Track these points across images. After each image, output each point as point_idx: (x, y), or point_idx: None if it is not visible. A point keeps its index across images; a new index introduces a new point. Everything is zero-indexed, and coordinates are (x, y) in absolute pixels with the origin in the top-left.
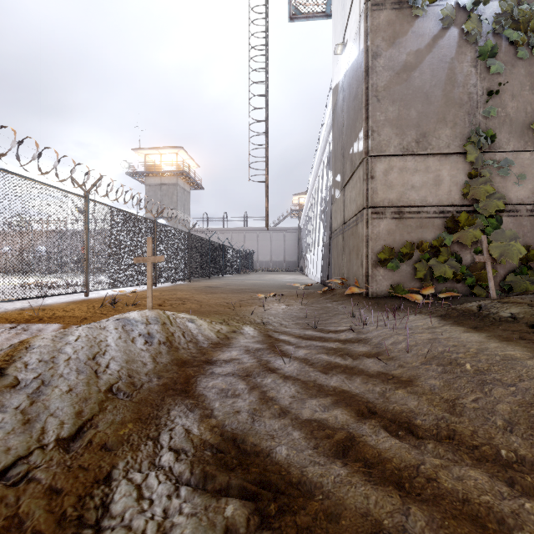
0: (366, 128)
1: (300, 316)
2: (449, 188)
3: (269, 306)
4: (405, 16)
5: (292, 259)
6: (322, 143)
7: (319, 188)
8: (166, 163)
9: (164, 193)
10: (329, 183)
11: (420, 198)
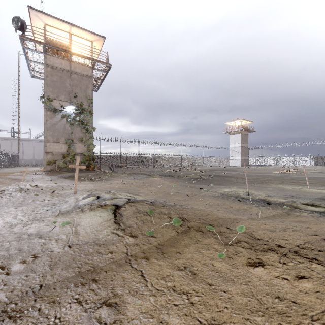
0: (45, 135)
1: None
2: (64, 149)
3: None
4: (54, 113)
5: None
6: None
7: None
8: None
9: None
10: None
11: (58, 151)
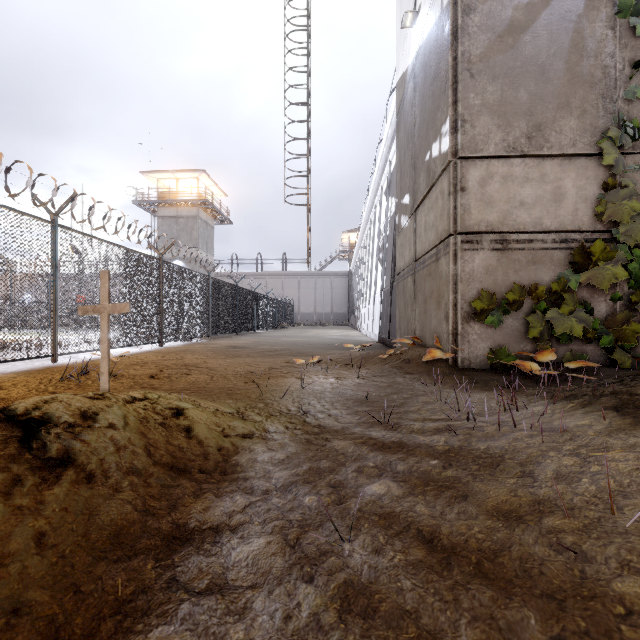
0: (454, 118)
1: (358, 396)
2: (574, 205)
3: (311, 378)
4: None
5: (341, 311)
6: (380, 163)
7: (376, 220)
8: (184, 190)
9: (182, 228)
10: (389, 212)
11: (533, 220)
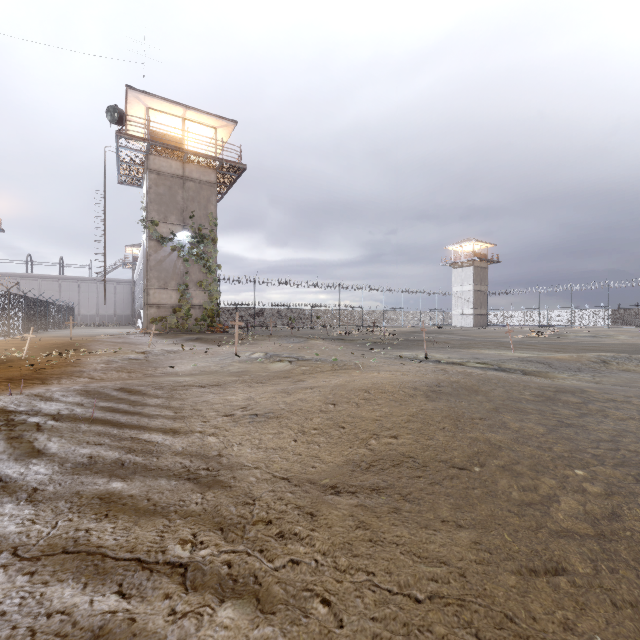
0: (147, 278)
1: None
2: (175, 299)
3: None
4: (160, 244)
5: (125, 313)
6: None
7: None
8: None
9: None
10: None
11: (166, 302)
